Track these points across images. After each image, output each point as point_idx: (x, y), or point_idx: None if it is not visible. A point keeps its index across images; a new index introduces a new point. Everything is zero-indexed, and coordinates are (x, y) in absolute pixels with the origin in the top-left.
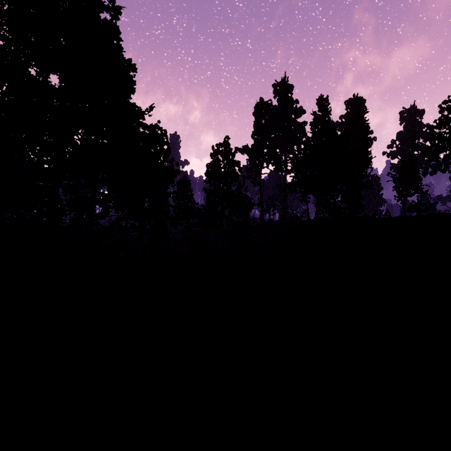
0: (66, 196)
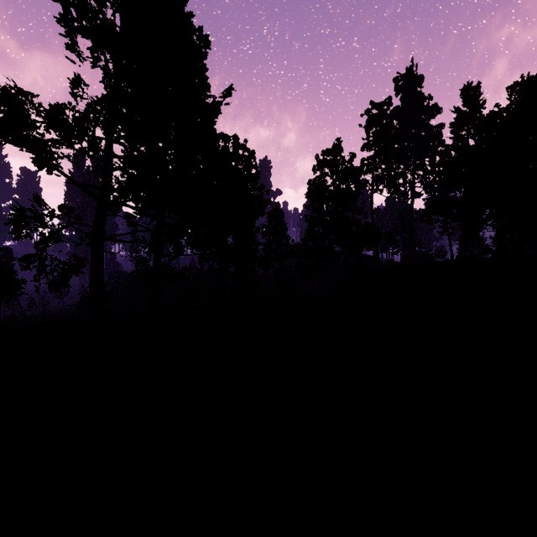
0: None
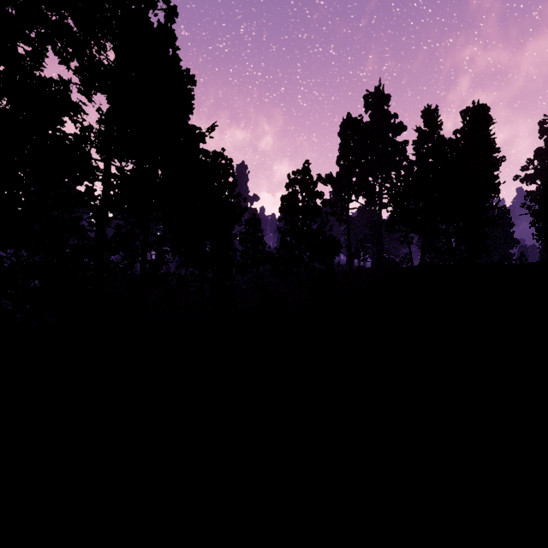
0: (92, 231)
